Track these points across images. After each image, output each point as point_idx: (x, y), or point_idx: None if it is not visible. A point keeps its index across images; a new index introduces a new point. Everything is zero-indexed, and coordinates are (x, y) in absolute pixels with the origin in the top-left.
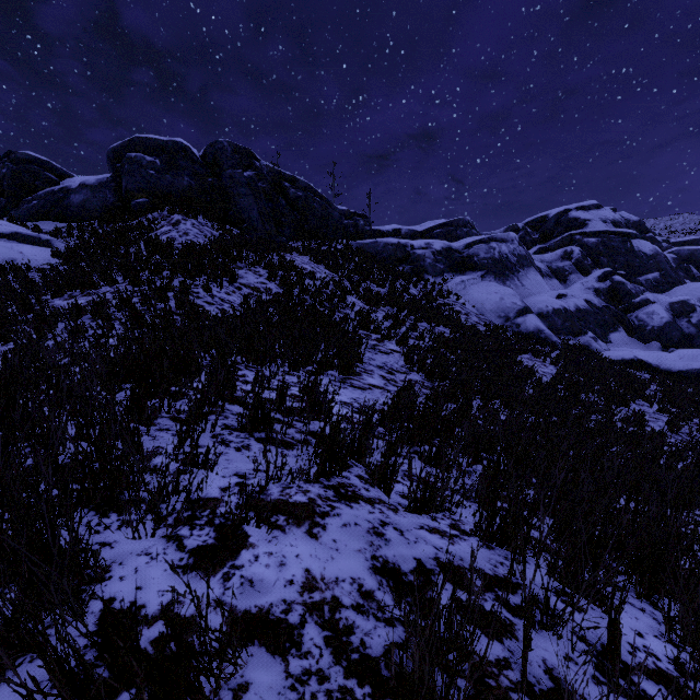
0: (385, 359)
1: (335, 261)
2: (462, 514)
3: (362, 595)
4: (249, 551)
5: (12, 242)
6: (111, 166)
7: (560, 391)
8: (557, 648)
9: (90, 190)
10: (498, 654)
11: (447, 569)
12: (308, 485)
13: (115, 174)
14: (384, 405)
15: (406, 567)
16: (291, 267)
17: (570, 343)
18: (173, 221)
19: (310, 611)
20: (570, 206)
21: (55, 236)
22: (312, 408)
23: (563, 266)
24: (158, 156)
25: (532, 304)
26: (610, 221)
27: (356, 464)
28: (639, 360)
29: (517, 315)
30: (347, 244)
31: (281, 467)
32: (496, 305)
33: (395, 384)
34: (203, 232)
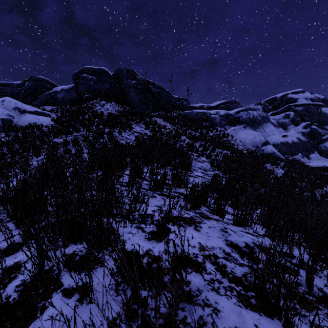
0: (201, 164)
1: (174, 121)
2: (257, 228)
3: (225, 254)
4: (173, 234)
5: (34, 115)
6: (74, 81)
7: (287, 180)
8: (320, 281)
9: (65, 92)
10: (294, 280)
11: (260, 247)
12: (188, 211)
13: (76, 84)
14: (208, 182)
15: (241, 245)
16: (155, 123)
17: (289, 159)
18: (101, 104)
19: (205, 258)
20: (288, 92)
21: (51, 112)
22: (178, 182)
23: (285, 121)
24: (94, 75)
25: (269, 140)
26: (309, 98)
27: (202, 206)
28: (326, 167)
29: (262, 145)
30: (178, 113)
31: (176, 203)
32: (251, 140)
33: (208, 175)
34: (115, 108)
